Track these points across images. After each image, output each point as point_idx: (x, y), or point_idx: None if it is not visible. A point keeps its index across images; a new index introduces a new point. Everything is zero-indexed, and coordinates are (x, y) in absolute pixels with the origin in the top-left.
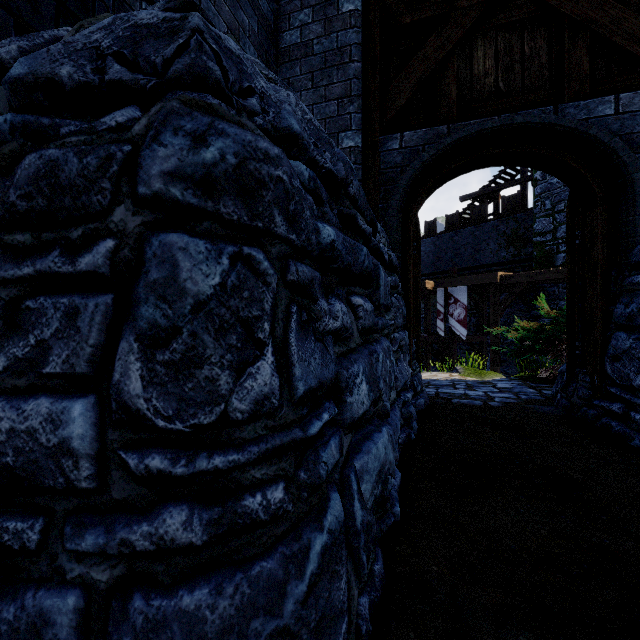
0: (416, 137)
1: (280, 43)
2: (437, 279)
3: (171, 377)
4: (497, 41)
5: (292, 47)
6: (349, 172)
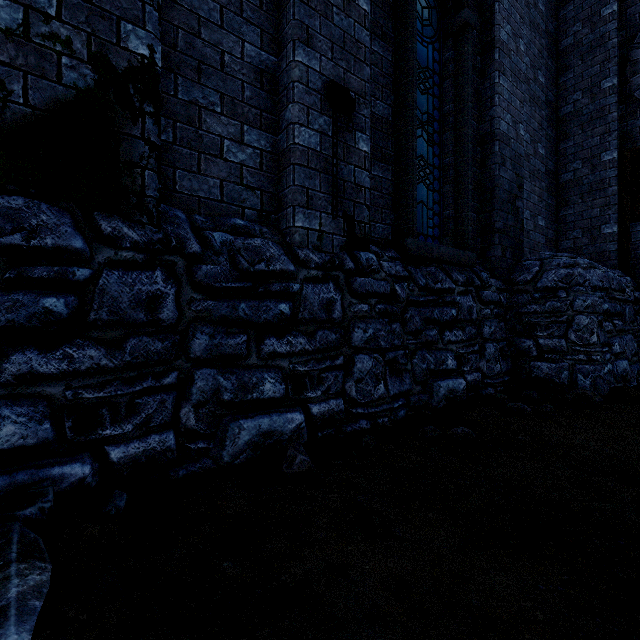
0: None
1: (559, 180)
2: None
3: (579, 336)
4: None
5: (567, 182)
6: (612, 281)
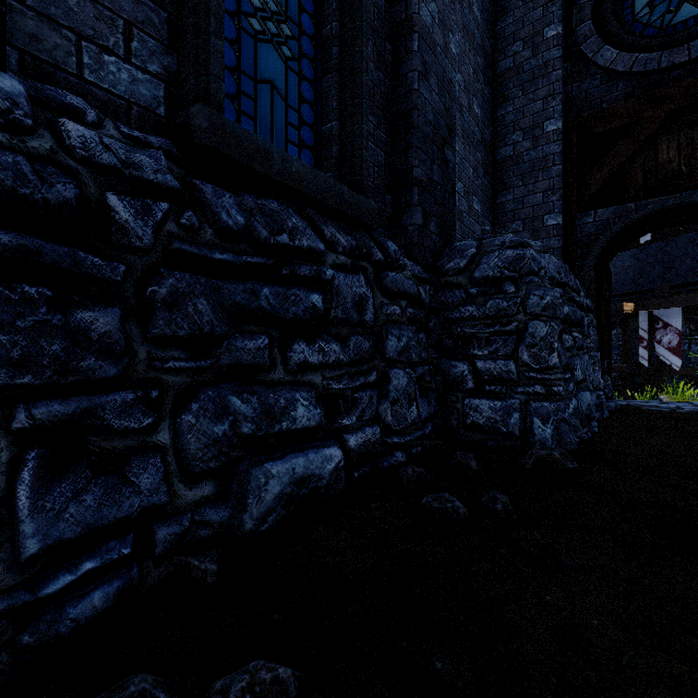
0: (607, 213)
1: (497, 156)
2: (640, 299)
3: (535, 355)
4: (679, 136)
5: (506, 159)
6: (569, 275)
